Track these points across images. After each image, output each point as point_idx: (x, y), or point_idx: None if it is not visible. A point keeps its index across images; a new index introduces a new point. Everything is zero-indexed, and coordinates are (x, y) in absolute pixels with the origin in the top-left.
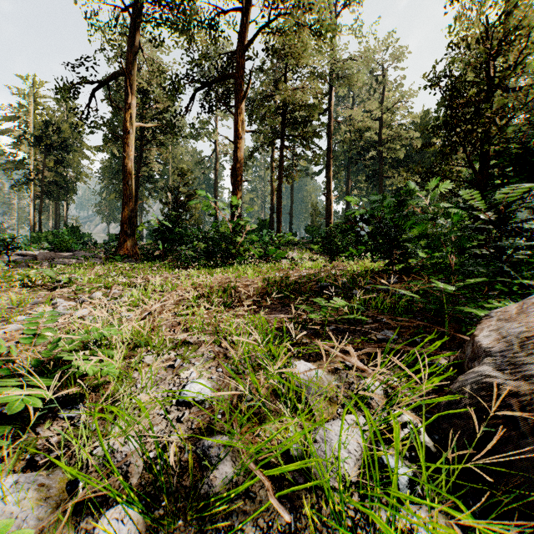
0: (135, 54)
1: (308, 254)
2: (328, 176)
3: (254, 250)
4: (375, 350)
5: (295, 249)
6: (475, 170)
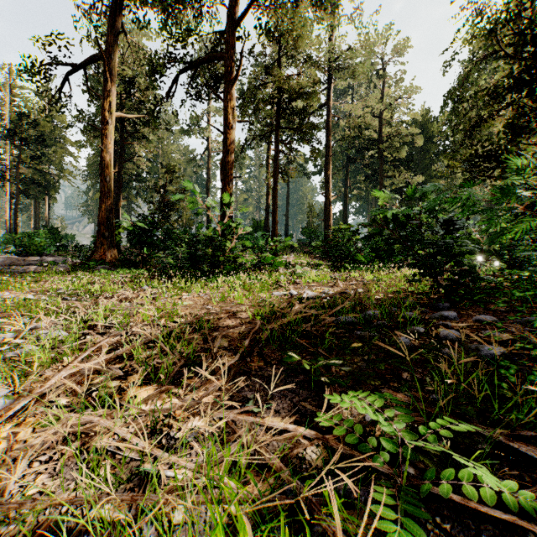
0: (114, 35)
1: (306, 259)
2: (327, 175)
3: (245, 257)
4: None
5: (292, 253)
6: None
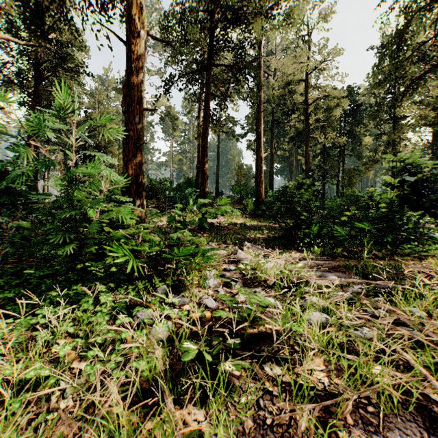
0: None
1: (238, 217)
2: (259, 131)
3: (137, 240)
4: None
5: None
6: None
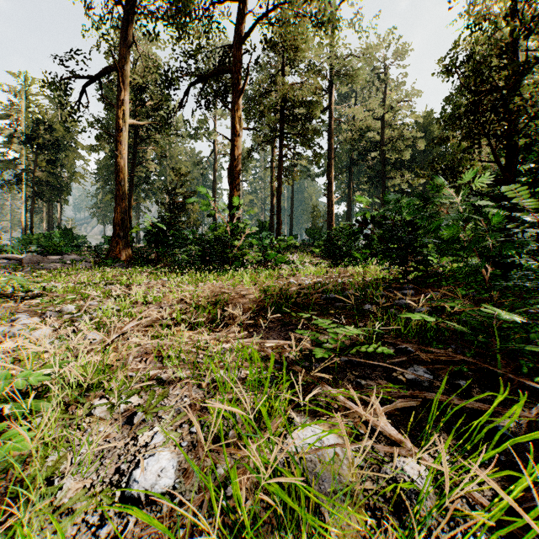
0: (128, 48)
1: (309, 258)
2: (329, 177)
3: (252, 254)
4: (410, 404)
5: (296, 252)
6: (501, 166)
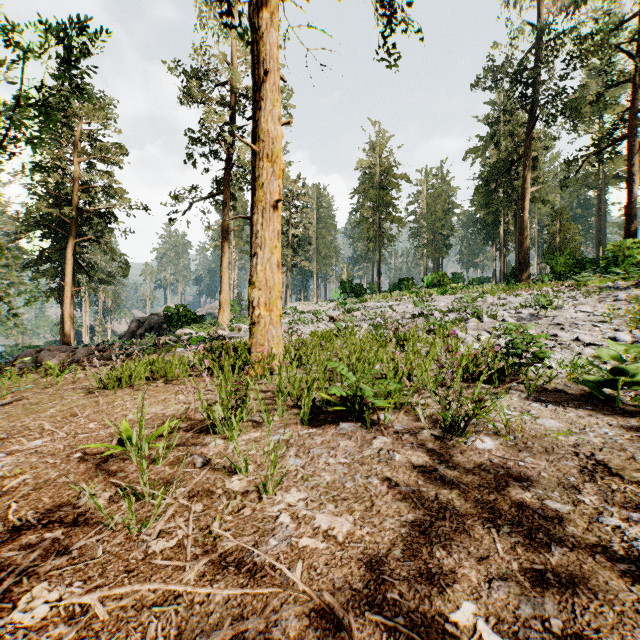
0: (529, 141)
1: None
2: None
3: None
4: None
5: None
6: None
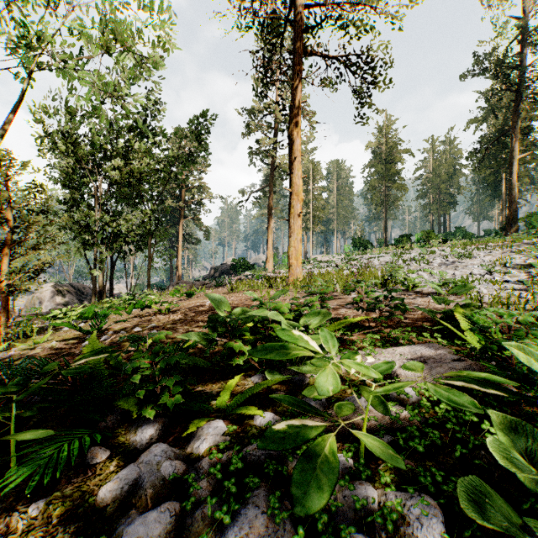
0: (517, 115)
1: None
2: None
3: None
4: None
5: None
6: None
